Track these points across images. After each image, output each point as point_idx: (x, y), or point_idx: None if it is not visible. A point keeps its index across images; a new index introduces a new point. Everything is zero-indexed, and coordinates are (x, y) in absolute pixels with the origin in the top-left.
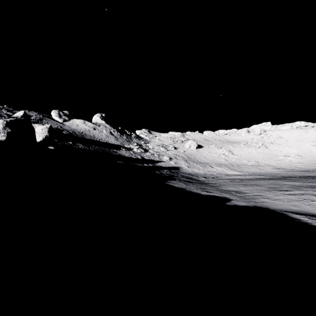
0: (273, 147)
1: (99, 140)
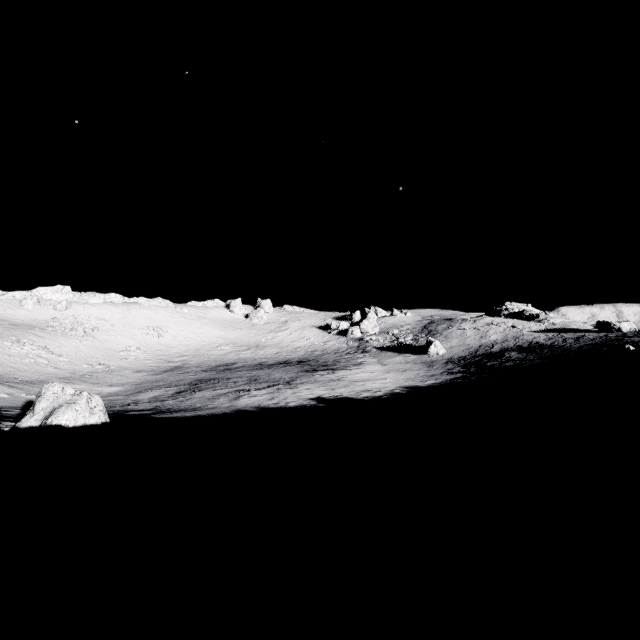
0: (102, 337)
1: None
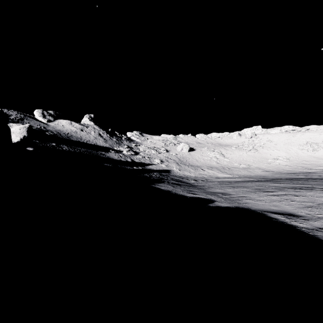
0: (263, 151)
1: (87, 142)
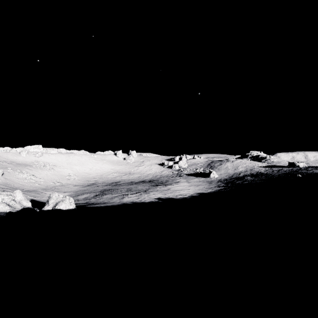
0: (58, 169)
1: None
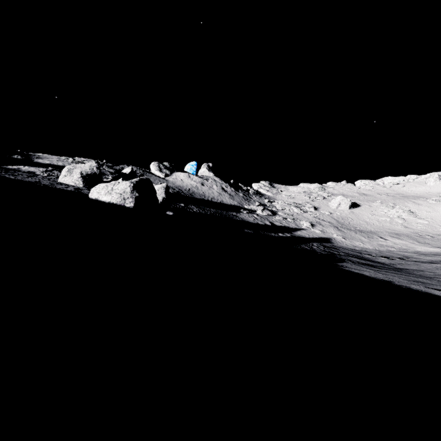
0: None
1: (212, 200)
